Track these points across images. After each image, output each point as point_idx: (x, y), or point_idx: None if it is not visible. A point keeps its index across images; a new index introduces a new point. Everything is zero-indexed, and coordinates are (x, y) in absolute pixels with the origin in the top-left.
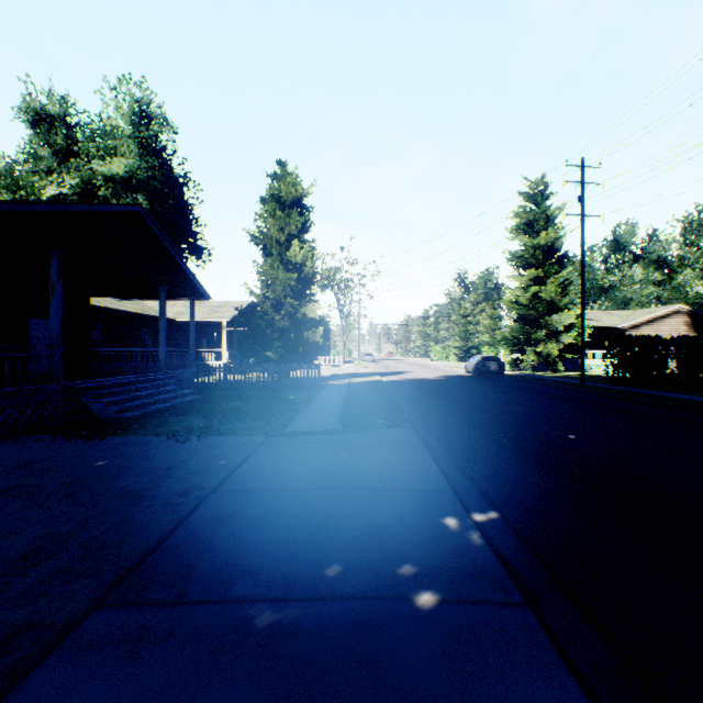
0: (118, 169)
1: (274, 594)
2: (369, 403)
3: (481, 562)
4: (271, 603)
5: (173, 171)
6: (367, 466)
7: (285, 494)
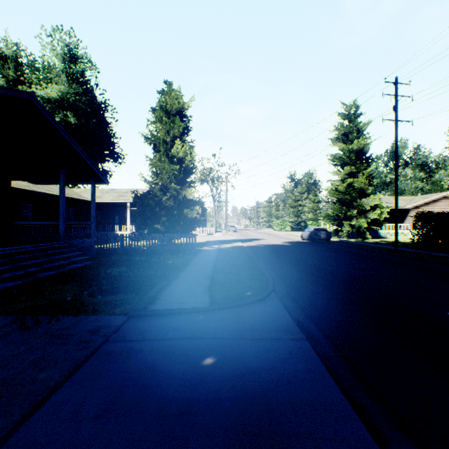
0: (52, 93)
1: None
2: (235, 269)
3: None
4: None
5: (96, 99)
6: (240, 392)
7: None
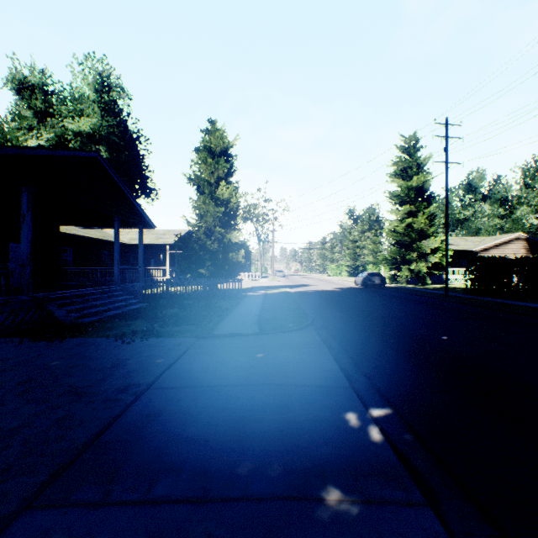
0: (84, 127)
1: (192, 495)
2: (280, 310)
3: (381, 459)
4: (189, 505)
5: (128, 129)
6: (279, 364)
7: (208, 391)
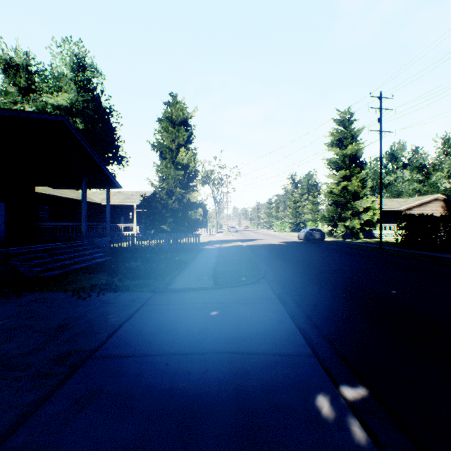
0: (62, 101)
1: None
2: (234, 263)
3: None
4: None
5: (101, 104)
6: (234, 325)
7: (155, 362)
